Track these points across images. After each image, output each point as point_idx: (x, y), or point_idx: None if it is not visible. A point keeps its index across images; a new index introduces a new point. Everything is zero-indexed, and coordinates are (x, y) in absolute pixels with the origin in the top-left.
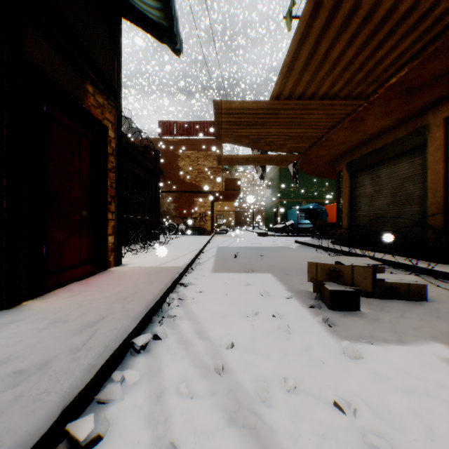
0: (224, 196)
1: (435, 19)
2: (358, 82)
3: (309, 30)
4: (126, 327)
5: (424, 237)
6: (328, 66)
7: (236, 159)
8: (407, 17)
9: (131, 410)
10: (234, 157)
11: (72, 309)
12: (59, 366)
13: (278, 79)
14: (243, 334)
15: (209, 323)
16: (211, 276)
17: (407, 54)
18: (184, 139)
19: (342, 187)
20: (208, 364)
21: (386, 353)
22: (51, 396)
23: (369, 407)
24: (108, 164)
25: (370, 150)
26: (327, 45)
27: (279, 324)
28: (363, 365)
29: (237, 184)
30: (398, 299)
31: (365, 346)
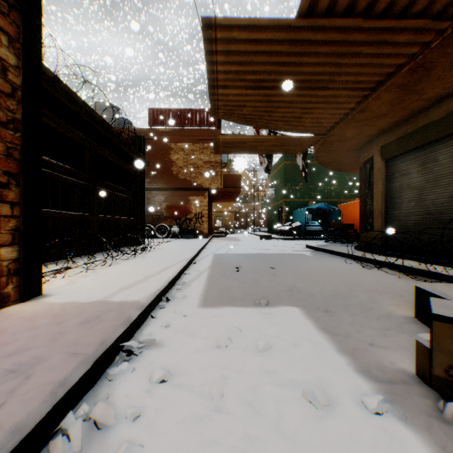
0: (222, 195)
1: None
2: None
3: None
4: None
5: None
6: None
7: (238, 144)
8: None
9: None
10: (235, 140)
11: None
12: None
13: None
14: None
15: None
16: (197, 315)
17: None
18: (177, 130)
19: (370, 179)
20: None
21: None
22: None
23: None
24: None
25: (420, 125)
26: None
27: None
28: None
29: (237, 181)
30: None
31: None
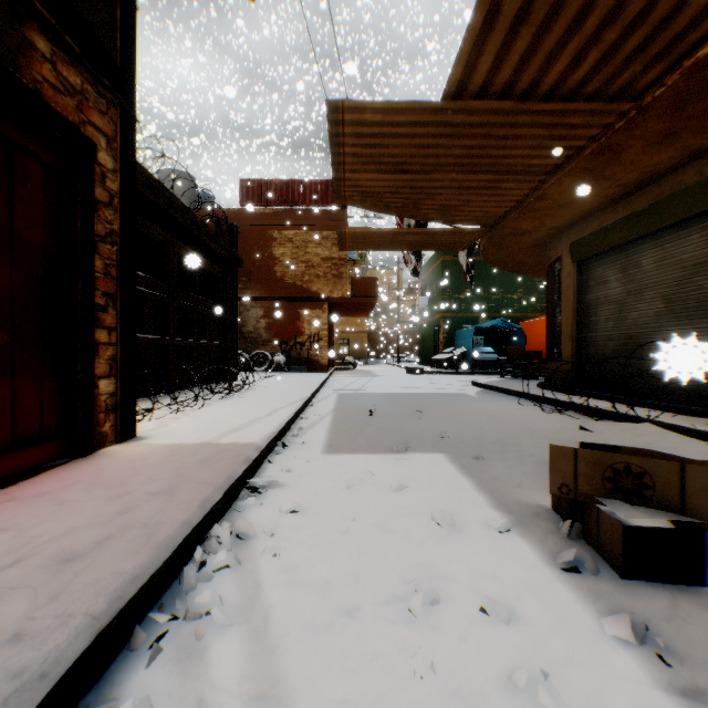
0: (350, 307)
1: None
2: (628, 57)
3: None
4: None
5: None
6: (575, 10)
7: (372, 238)
8: None
9: None
10: (368, 233)
11: None
12: None
13: (464, 46)
14: None
15: (300, 645)
16: (322, 461)
17: None
18: (282, 211)
19: (559, 288)
20: None
21: None
22: None
23: None
24: (98, 224)
25: (619, 217)
26: None
27: (509, 651)
28: None
29: (372, 287)
30: None
31: None
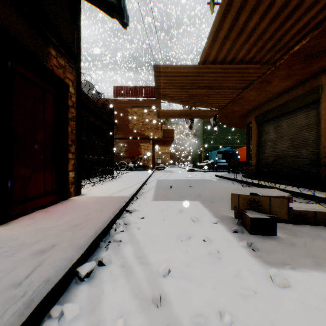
0: (162, 142)
1: None
2: (268, 50)
3: (232, 3)
4: (72, 256)
5: (317, 172)
6: (245, 36)
7: (171, 113)
8: None
9: None
10: (170, 112)
11: (28, 236)
12: None
13: (205, 47)
14: (179, 260)
15: (149, 247)
16: (152, 203)
17: (310, 25)
18: (132, 100)
19: (251, 135)
20: (147, 293)
21: (311, 281)
22: None
23: None
24: (69, 114)
25: (273, 106)
26: (246, 17)
27: (209, 249)
28: (292, 295)
29: (172, 133)
30: (306, 224)
31: (289, 273)
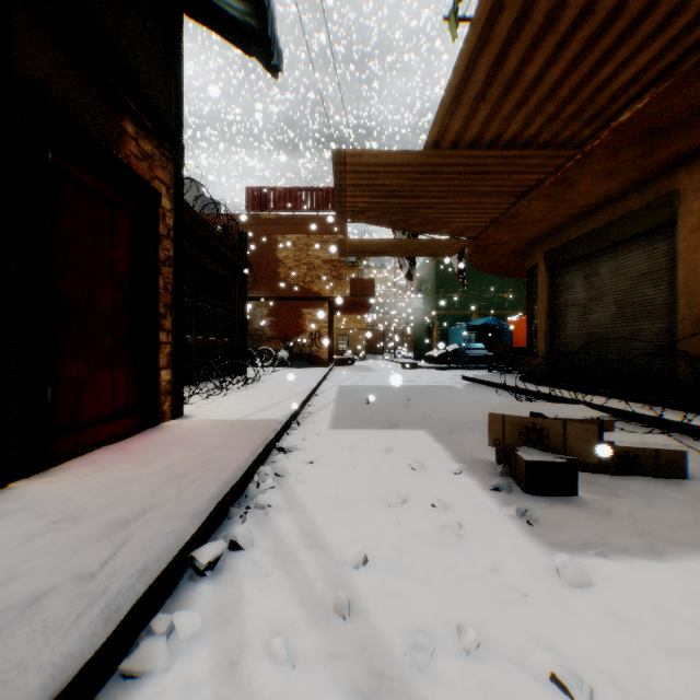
0: (349, 306)
1: (699, 12)
2: (567, 120)
3: (491, 30)
4: (181, 530)
5: (671, 371)
6: (520, 93)
7: (369, 247)
8: (654, 7)
9: (183, 693)
10: (366, 243)
11: (92, 495)
12: (52, 611)
13: (438, 115)
14: (384, 540)
15: (325, 518)
16: (329, 434)
17: (650, 72)
18: (286, 217)
19: (536, 291)
20: (324, 597)
21: (633, 576)
22: (28, 677)
23: (615, 685)
24: (160, 253)
25: (582, 232)
26: (519, 57)
27: (444, 520)
28: (594, 600)
29: (370, 287)
30: (639, 474)
31: (593, 563)
